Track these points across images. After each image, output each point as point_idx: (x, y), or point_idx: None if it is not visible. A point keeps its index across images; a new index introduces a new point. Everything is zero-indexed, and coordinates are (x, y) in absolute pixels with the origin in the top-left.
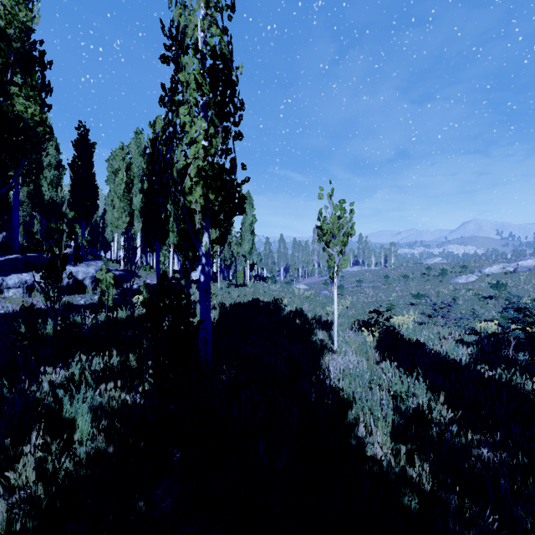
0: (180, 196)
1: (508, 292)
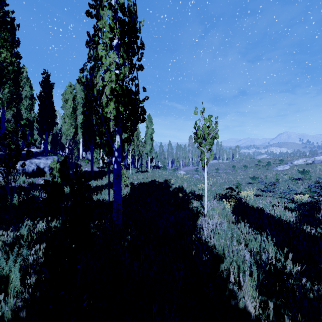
0: (99, 108)
1: (310, 176)
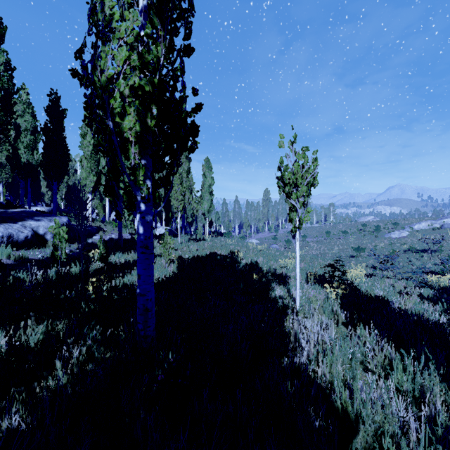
0: (109, 120)
1: (441, 246)
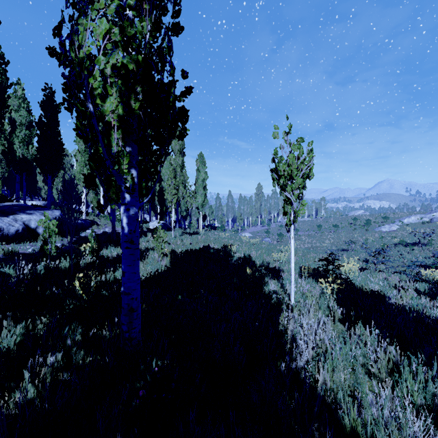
0: (88, 102)
1: (431, 240)
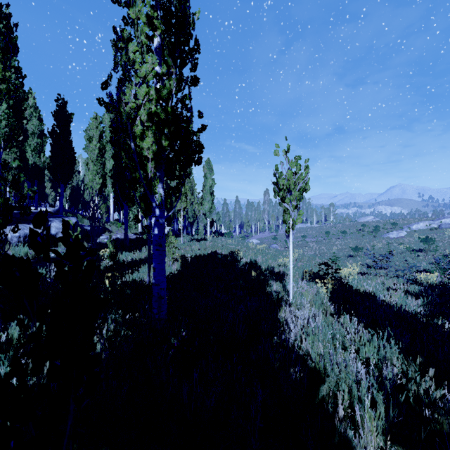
0: (131, 141)
1: (436, 246)
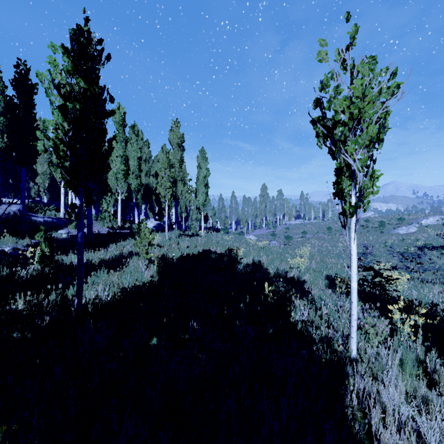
0: None
1: None
